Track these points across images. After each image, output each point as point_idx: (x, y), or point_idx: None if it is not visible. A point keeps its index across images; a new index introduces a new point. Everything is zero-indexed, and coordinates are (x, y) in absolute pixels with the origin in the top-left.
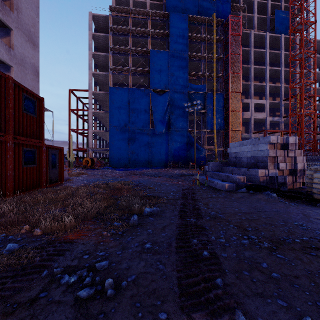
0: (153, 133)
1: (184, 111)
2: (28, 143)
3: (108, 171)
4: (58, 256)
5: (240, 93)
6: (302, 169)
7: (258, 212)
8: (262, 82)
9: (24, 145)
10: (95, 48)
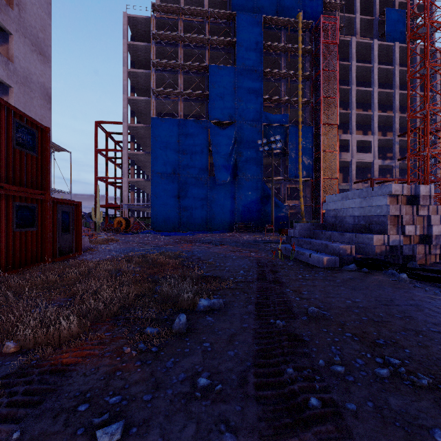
0: (213, 182)
1: (257, 152)
2: (24, 195)
3: (149, 237)
4: (31, 405)
5: (337, 125)
6: (439, 234)
7: (385, 306)
8: (367, 110)
9: (17, 198)
10: (132, 64)
